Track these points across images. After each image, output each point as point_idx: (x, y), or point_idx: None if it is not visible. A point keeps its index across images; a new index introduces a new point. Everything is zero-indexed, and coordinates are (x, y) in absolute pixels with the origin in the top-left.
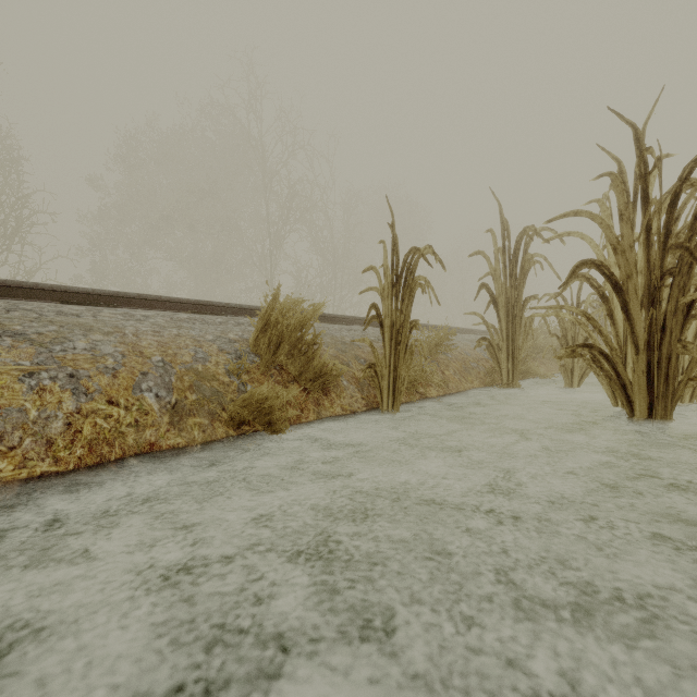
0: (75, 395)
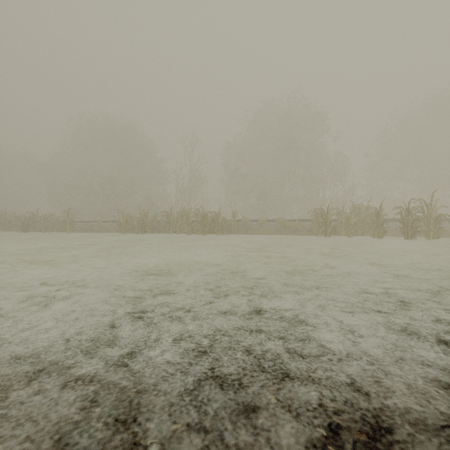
0: (391, 232)
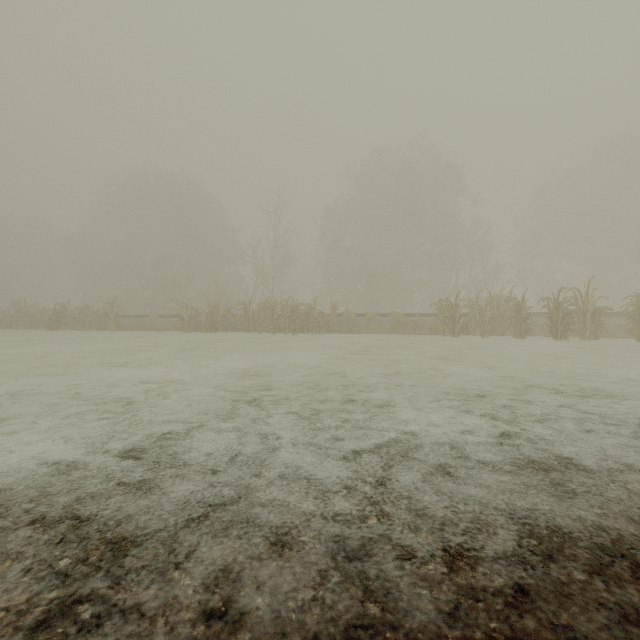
0: (541, 330)
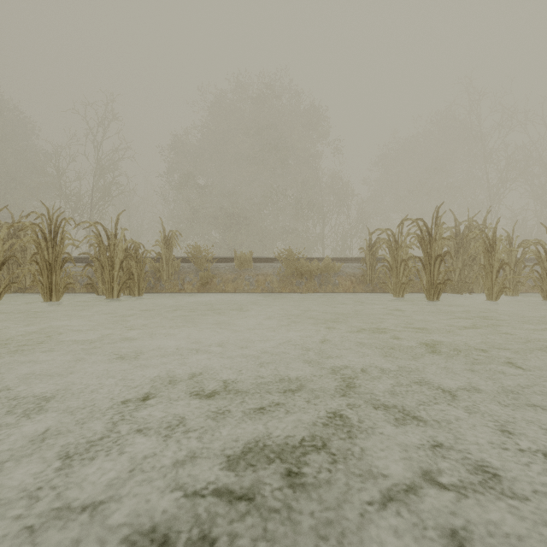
0: None
